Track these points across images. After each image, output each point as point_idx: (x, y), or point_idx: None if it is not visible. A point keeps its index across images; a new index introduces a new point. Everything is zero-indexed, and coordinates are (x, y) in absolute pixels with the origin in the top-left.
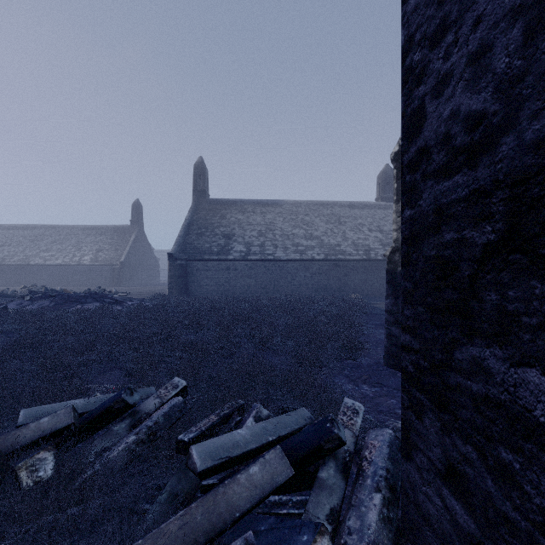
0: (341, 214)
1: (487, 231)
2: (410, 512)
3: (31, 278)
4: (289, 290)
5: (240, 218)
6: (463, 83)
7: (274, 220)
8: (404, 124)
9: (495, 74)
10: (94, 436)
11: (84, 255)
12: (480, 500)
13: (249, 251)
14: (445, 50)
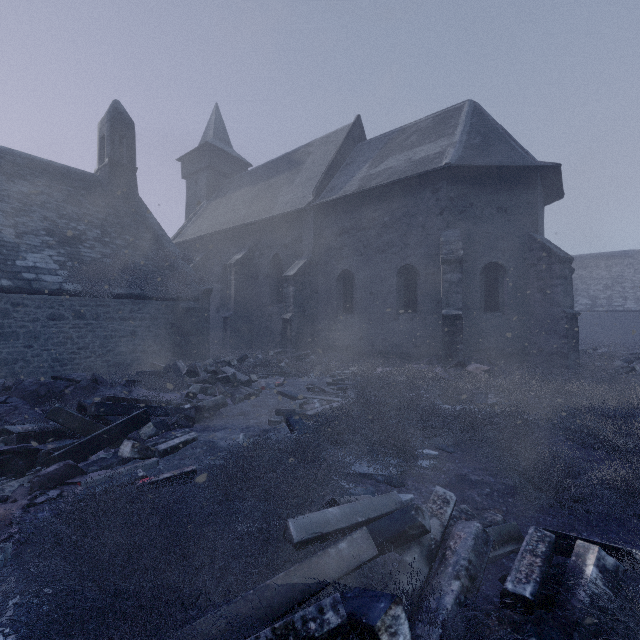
0: None
1: None
2: None
3: None
4: None
5: (581, 274)
6: None
7: (622, 273)
8: None
9: None
10: None
11: None
12: None
13: (594, 304)
14: None
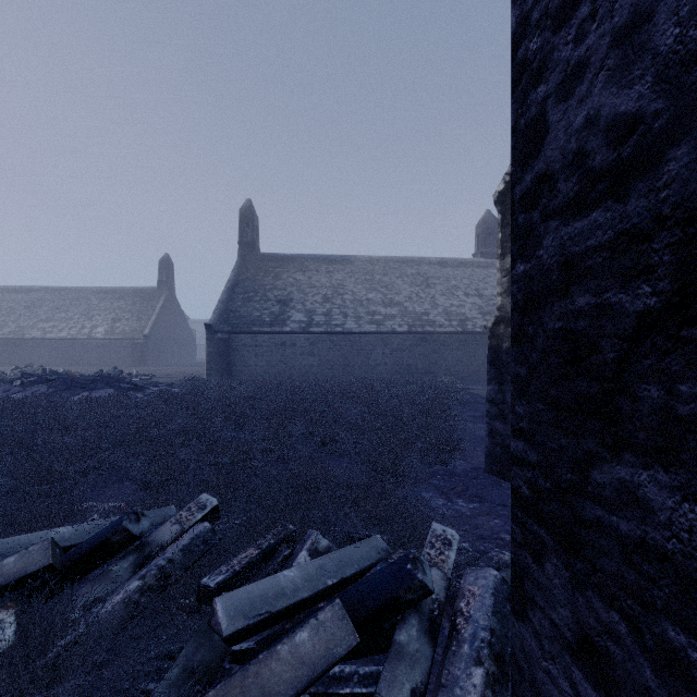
0: (429, 273)
1: (644, 293)
2: (525, 694)
3: (26, 357)
4: (362, 372)
5: (300, 278)
6: (605, 73)
7: (344, 282)
8: (516, 143)
9: (656, 55)
10: (88, 576)
11: (97, 327)
12: (633, 696)
13: (310, 321)
14: (577, 29)
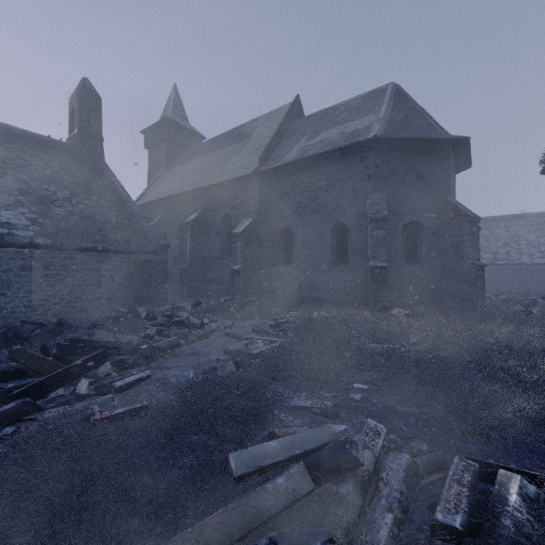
0: None
1: None
2: None
3: None
4: (534, 287)
5: (484, 233)
6: None
7: (518, 233)
8: None
9: None
10: None
11: None
12: None
13: (495, 258)
14: None
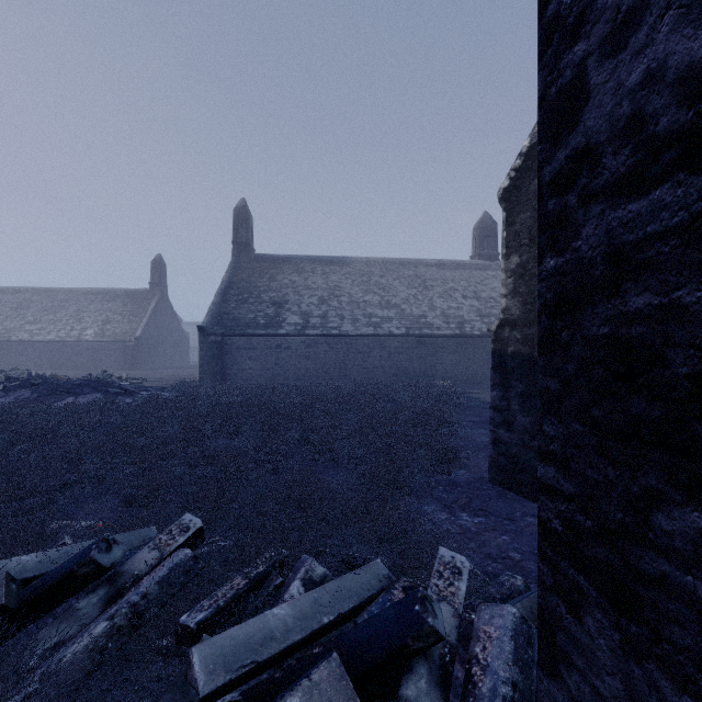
0: (426, 275)
1: None
2: None
3: (12, 360)
4: (359, 375)
5: (295, 280)
6: (675, 12)
7: (340, 284)
8: (545, 116)
9: None
10: (56, 608)
11: (86, 329)
12: None
13: (306, 324)
14: None
